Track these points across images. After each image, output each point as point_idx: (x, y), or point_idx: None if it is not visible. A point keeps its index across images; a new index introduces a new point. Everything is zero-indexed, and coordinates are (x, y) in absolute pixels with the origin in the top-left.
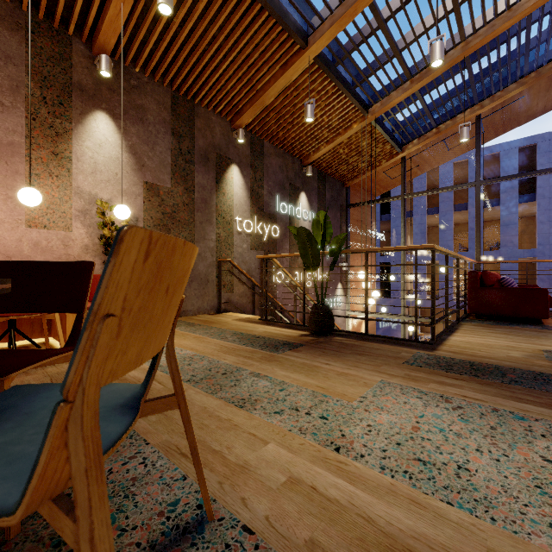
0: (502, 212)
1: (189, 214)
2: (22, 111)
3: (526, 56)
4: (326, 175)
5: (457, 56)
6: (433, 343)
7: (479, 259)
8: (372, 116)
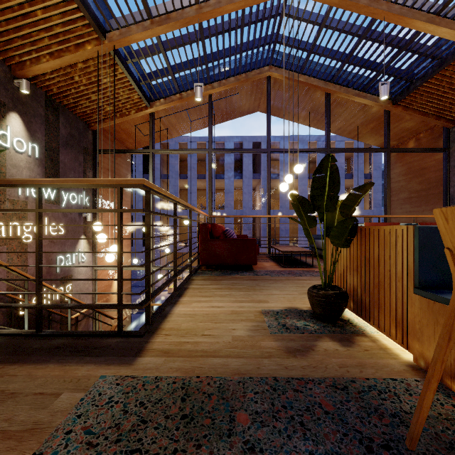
0: (225, 184)
1: None
2: None
3: (240, 55)
4: (61, 105)
5: (193, 16)
6: (145, 333)
7: (211, 213)
8: (110, 44)
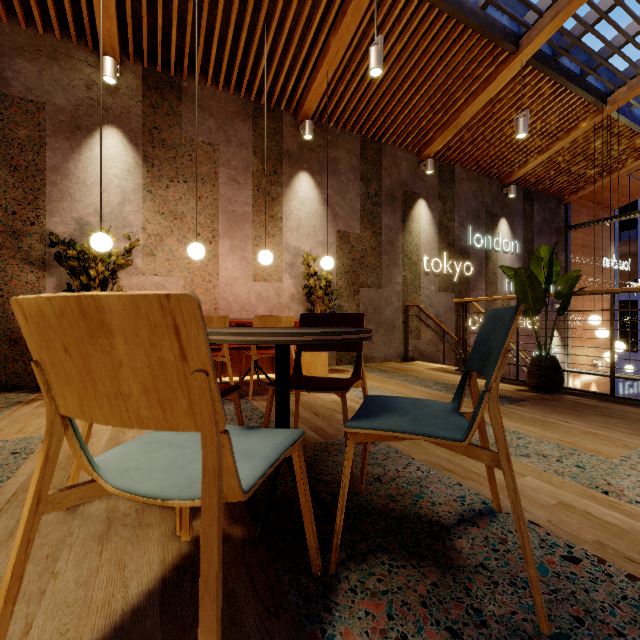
0: None
1: (376, 258)
2: (251, 185)
3: None
4: (535, 192)
5: None
6: None
7: None
8: (612, 107)
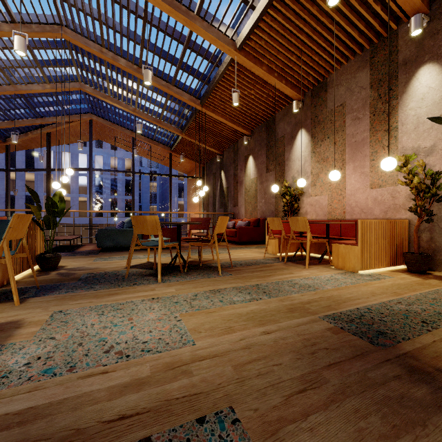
0: None
1: None
2: (368, 115)
3: None
4: None
5: None
6: None
7: None
8: None
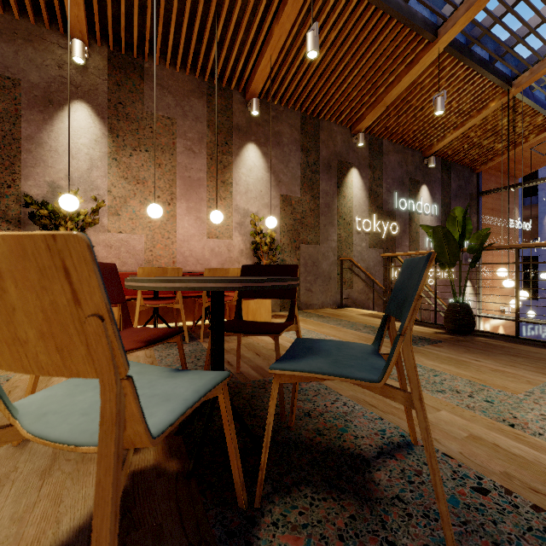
0: None
1: (314, 218)
2: (205, 154)
3: None
4: (451, 163)
5: None
6: None
7: None
8: (516, 89)
